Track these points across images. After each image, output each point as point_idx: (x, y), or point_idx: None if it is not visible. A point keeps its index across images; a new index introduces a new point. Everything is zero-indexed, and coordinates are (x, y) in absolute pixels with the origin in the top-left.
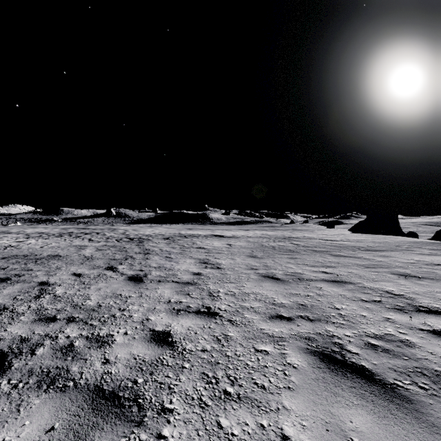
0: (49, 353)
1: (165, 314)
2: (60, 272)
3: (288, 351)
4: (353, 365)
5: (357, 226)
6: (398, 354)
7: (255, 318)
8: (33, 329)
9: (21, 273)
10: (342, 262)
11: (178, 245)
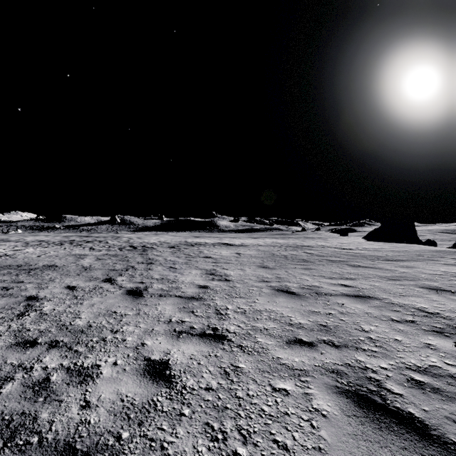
0: (18, 391)
1: (164, 337)
2: (53, 285)
3: (313, 390)
4: (398, 412)
5: (371, 234)
6: (452, 396)
7: (270, 343)
8: (6, 356)
9: (10, 285)
10: (362, 274)
11: (183, 254)
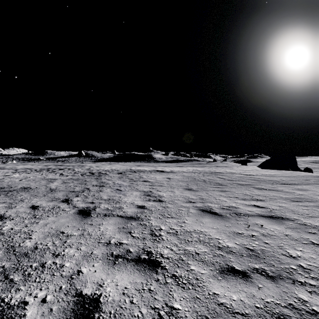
0: None
1: (100, 263)
2: (21, 204)
3: None
4: None
5: (264, 163)
6: None
7: (203, 273)
8: None
9: None
10: (268, 196)
11: (128, 179)
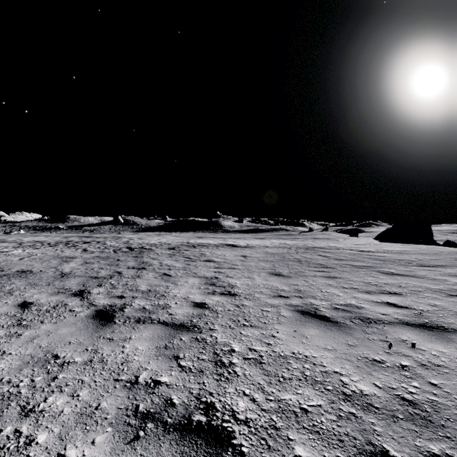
0: None
1: (108, 436)
2: (6, 300)
3: None
4: None
5: (383, 234)
6: None
7: None
8: None
9: None
10: (405, 286)
11: (182, 257)
